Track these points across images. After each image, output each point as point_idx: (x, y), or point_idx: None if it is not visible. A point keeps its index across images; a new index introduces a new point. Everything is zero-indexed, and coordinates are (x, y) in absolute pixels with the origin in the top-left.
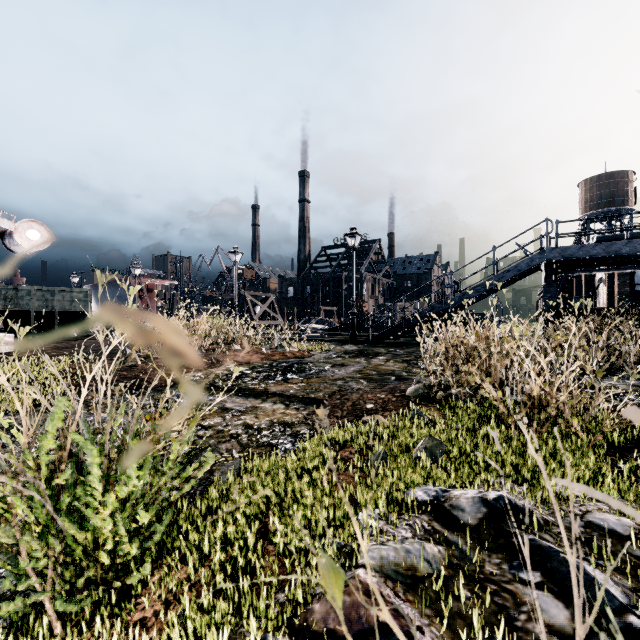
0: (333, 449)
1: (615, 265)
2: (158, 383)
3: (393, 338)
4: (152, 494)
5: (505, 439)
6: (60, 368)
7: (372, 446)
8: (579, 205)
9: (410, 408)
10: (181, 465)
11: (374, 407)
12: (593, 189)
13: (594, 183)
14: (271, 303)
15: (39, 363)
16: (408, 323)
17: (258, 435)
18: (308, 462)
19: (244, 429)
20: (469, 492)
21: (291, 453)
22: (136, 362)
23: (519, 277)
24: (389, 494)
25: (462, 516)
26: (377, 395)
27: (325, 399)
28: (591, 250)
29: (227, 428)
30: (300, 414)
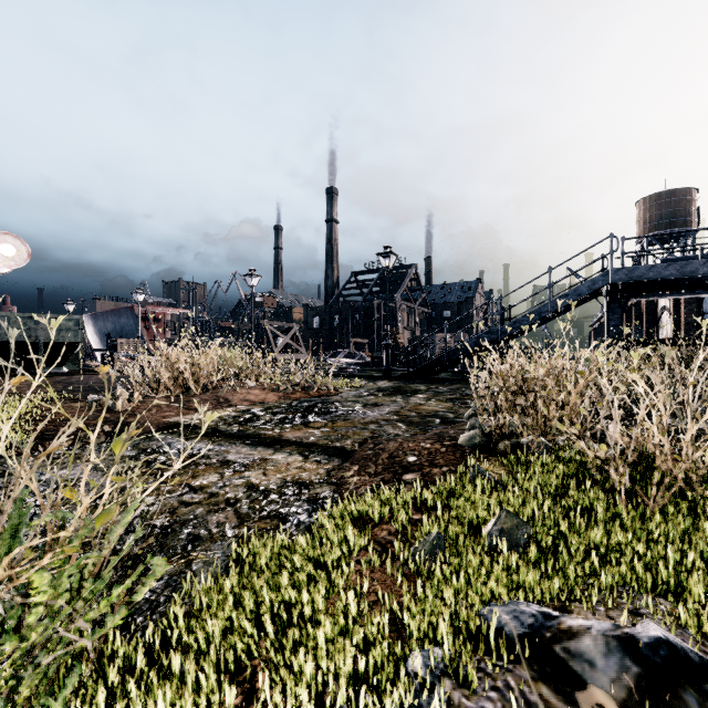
0: (364, 530)
1: (688, 289)
2: (148, 428)
3: (433, 373)
4: (45, 639)
5: (608, 511)
6: (27, 409)
7: (419, 521)
8: (637, 226)
9: (466, 462)
10: (148, 550)
11: (418, 461)
12: (652, 208)
13: (653, 202)
14: (294, 334)
15: (6, 403)
16: (450, 356)
17: (264, 500)
18: (327, 553)
19: (246, 491)
20: (595, 624)
21: (303, 535)
22: (123, 402)
23: (577, 303)
24: (454, 615)
25: (592, 676)
26: (421, 444)
27: (354, 449)
28: (663, 271)
29: (224, 490)
30: (322, 469)
